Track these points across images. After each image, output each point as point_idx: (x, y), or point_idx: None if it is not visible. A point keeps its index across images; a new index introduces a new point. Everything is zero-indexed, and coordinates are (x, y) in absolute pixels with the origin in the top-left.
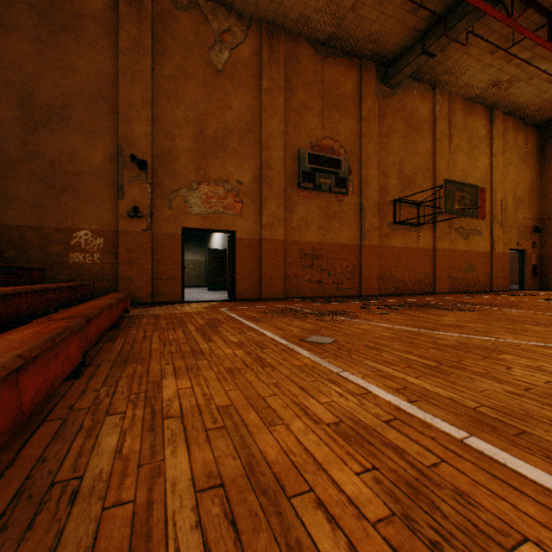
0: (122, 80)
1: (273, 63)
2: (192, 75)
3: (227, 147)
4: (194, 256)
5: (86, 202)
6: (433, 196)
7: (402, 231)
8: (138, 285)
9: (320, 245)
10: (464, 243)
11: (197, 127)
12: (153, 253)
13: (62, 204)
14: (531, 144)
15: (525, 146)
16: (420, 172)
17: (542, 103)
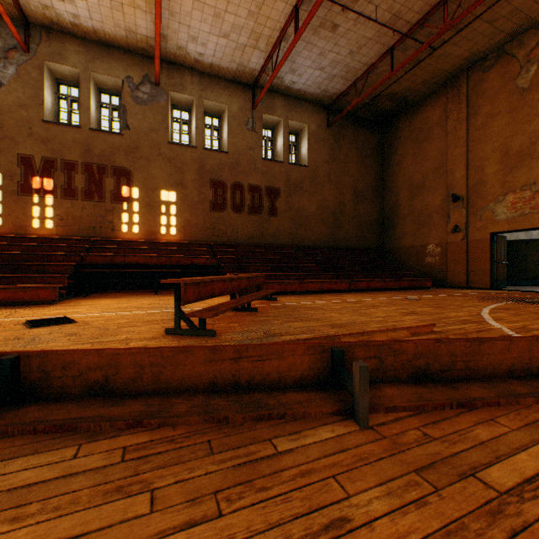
0: (448, 150)
1: None
2: (498, 112)
3: (533, 153)
4: None
5: (432, 228)
6: None
7: None
8: (457, 275)
9: None
10: None
11: (501, 151)
12: (467, 254)
13: (422, 232)
14: None
15: None
16: None
17: None
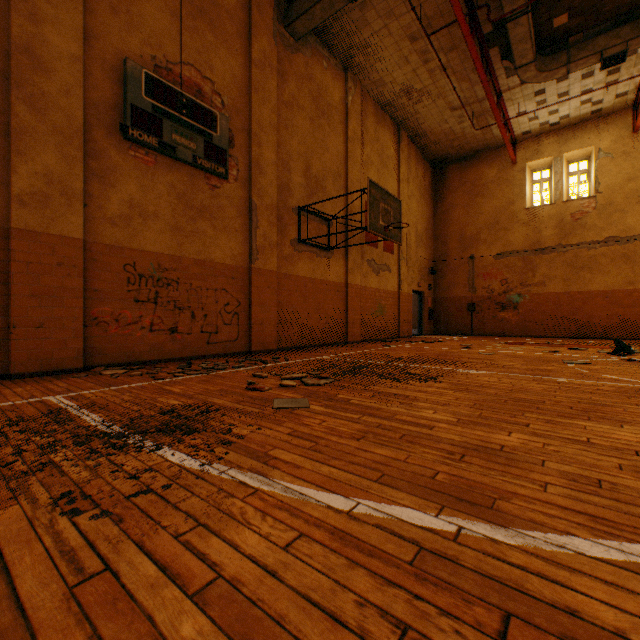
0: None
1: None
2: None
3: None
4: None
5: None
6: (345, 213)
7: (309, 255)
8: None
9: (175, 261)
10: (376, 280)
11: None
12: None
13: None
14: (428, 181)
15: (424, 181)
16: (331, 176)
17: (441, 135)
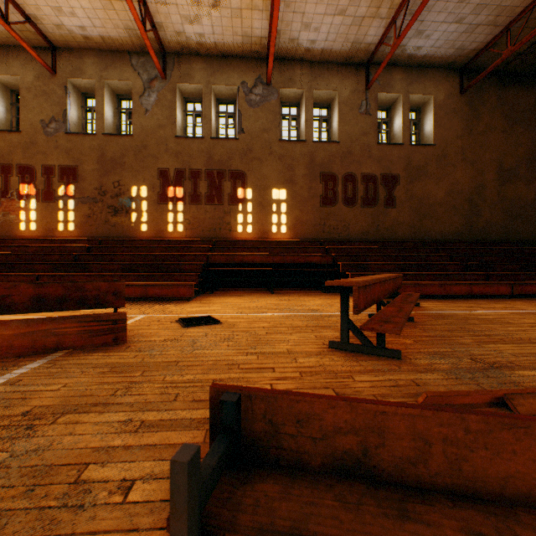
0: None
1: None
2: None
3: None
4: None
5: None
6: None
7: None
8: None
9: None
10: None
11: None
12: None
13: None
14: None
15: None
16: None
17: None
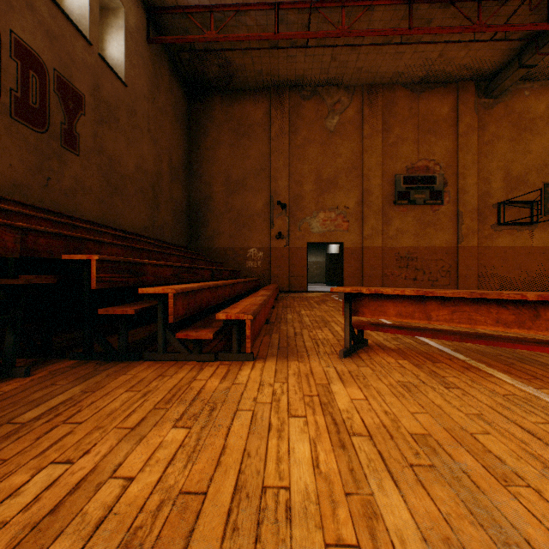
0: (272, 156)
1: (372, 114)
2: (313, 140)
3: (337, 184)
4: (316, 258)
5: (254, 232)
6: None
7: (508, 231)
8: (281, 280)
9: (415, 249)
10: None
11: (316, 174)
12: (289, 260)
13: (243, 234)
14: None
15: None
16: (534, 170)
17: None
